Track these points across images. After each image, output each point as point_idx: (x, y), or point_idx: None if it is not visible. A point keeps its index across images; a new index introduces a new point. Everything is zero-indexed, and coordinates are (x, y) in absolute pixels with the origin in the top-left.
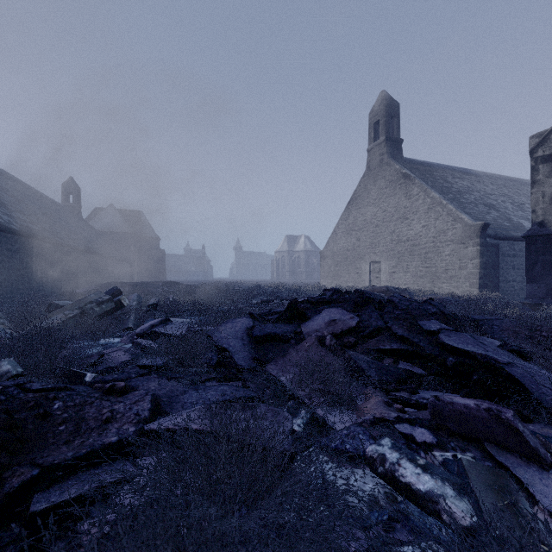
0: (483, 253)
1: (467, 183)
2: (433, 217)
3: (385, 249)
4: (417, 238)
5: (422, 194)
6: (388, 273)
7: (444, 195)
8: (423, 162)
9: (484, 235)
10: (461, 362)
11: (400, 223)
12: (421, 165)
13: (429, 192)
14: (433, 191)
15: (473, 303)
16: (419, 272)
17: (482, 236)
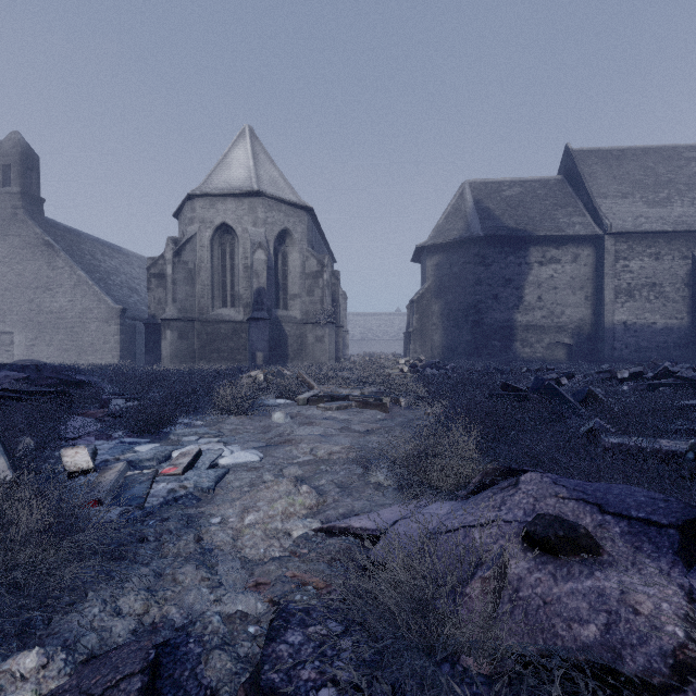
0: (123, 331)
1: (116, 263)
2: (80, 294)
3: (20, 319)
4: (63, 312)
5: (68, 269)
6: (25, 346)
7: (92, 274)
8: (71, 229)
9: (124, 317)
10: (78, 381)
11: (42, 293)
12: (68, 232)
13: (76, 269)
14: (80, 269)
15: (102, 367)
16: (65, 346)
17: (122, 318)
